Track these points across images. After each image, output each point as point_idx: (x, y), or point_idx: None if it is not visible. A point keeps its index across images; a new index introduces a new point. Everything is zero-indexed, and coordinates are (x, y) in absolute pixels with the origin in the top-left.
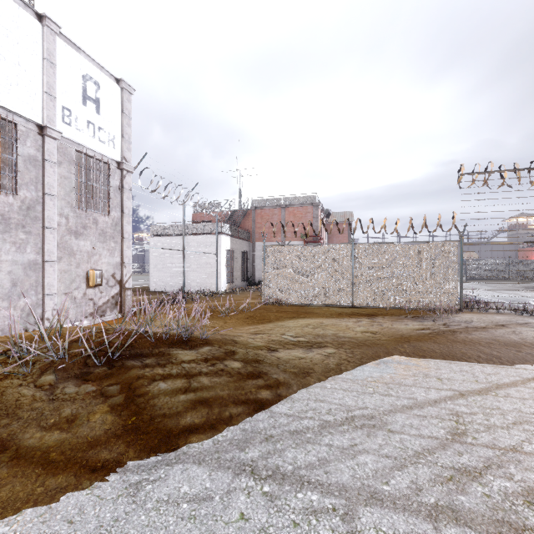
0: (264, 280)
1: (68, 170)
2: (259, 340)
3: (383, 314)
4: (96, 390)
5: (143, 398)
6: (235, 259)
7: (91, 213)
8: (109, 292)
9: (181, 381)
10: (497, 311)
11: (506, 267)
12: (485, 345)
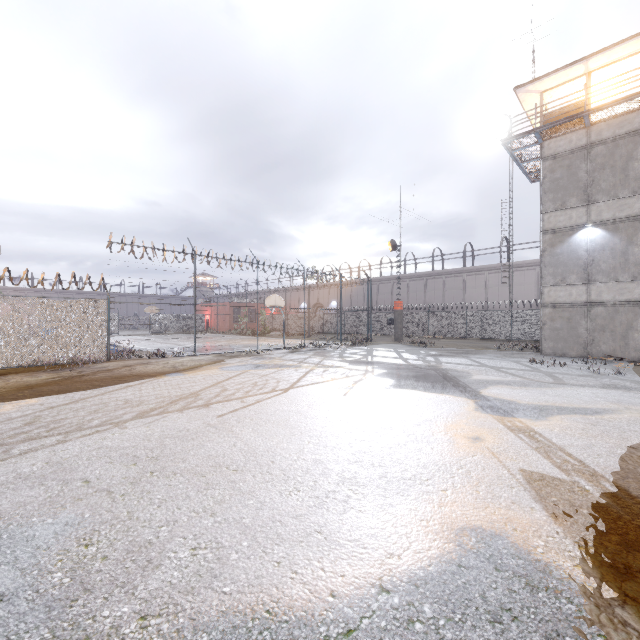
0: None
1: None
2: None
3: (18, 372)
4: None
5: None
6: None
7: None
8: None
9: None
10: (139, 357)
11: (184, 321)
12: (99, 380)
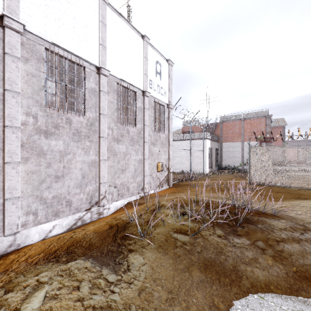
0: (249, 169)
1: (151, 112)
2: (306, 217)
3: None
4: (251, 243)
5: (284, 253)
6: (212, 154)
7: (158, 132)
8: (164, 174)
9: (296, 244)
10: None
11: None
12: None
